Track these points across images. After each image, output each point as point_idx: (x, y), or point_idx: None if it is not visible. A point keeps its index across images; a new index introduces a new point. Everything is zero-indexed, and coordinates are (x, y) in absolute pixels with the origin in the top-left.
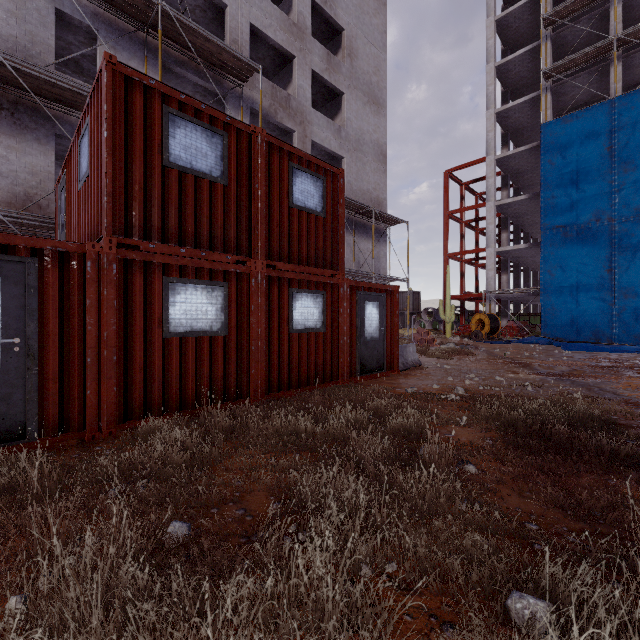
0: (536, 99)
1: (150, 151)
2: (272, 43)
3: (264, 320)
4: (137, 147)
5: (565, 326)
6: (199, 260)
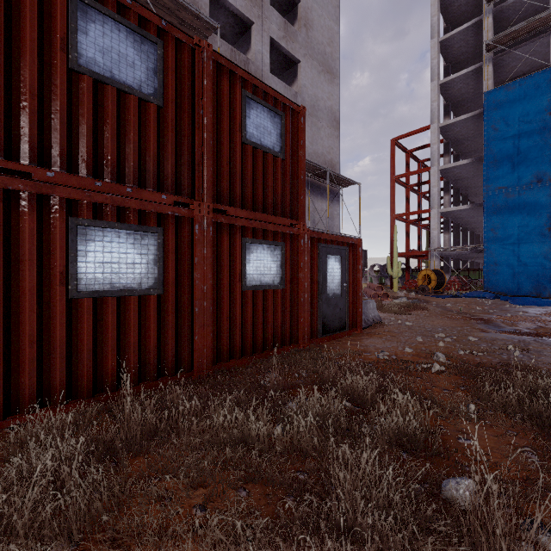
0: (478, 70)
1: (49, 46)
2: (231, 8)
3: (211, 275)
4: (26, 36)
5: (507, 281)
6: (122, 198)
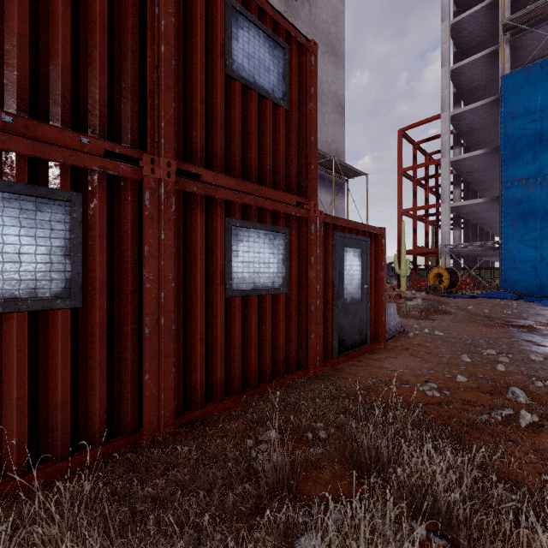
0: (493, 54)
1: None
2: None
3: (172, 275)
4: None
5: (528, 280)
6: None
